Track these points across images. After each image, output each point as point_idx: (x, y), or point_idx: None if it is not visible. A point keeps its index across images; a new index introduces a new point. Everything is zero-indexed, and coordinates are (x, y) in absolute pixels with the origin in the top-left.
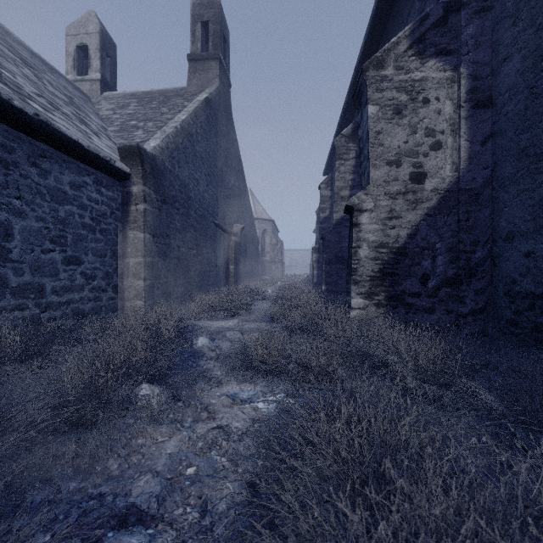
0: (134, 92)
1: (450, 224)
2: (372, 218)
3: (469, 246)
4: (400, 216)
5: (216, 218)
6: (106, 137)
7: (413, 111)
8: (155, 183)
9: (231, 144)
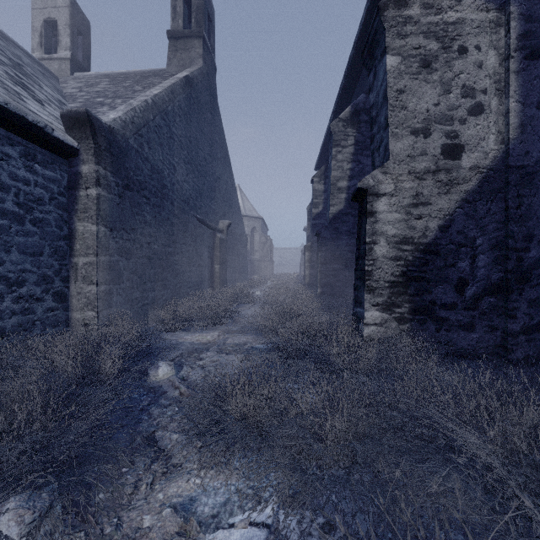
0: (108, 73)
1: (494, 213)
2: (391, 204)
3: (521, 242)
4: (428, 202)
5: (199, 212)
6: (58, 109)
7: (446, 63)
8: (114, 163)
9: (216, 133)
